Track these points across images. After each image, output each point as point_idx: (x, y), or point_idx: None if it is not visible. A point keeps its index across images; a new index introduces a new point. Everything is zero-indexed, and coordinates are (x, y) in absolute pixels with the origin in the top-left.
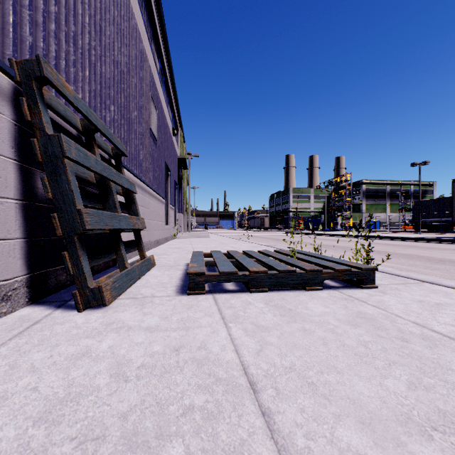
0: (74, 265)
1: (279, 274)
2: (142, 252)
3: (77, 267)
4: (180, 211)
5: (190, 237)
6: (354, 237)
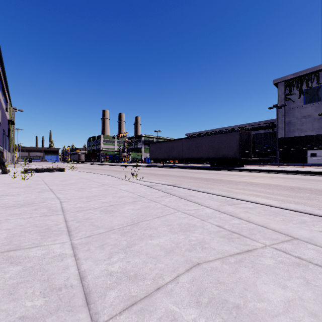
0: (1, 167)
1: (44, 169)
2: (6, 168)
3: (2, 168)
4: (9, 151)
5: (17, 166)
6: (119, 165)
